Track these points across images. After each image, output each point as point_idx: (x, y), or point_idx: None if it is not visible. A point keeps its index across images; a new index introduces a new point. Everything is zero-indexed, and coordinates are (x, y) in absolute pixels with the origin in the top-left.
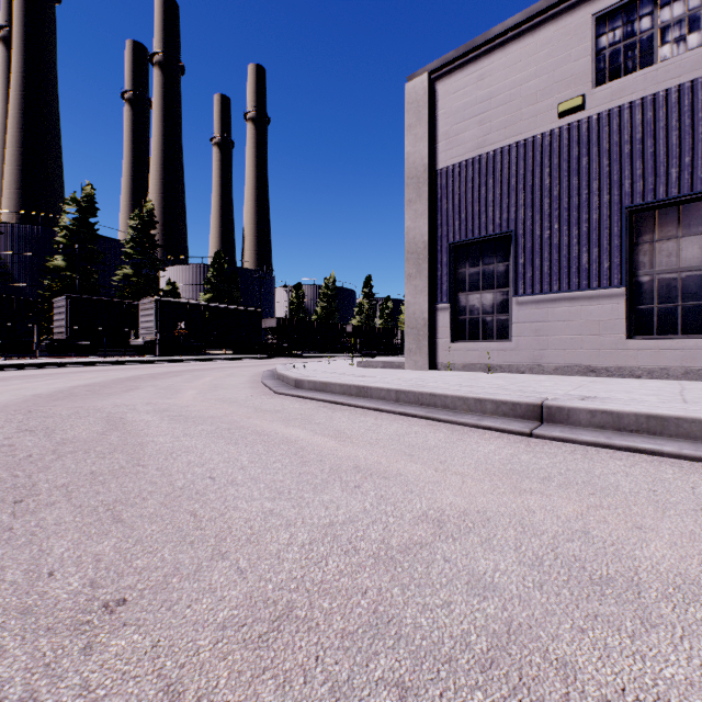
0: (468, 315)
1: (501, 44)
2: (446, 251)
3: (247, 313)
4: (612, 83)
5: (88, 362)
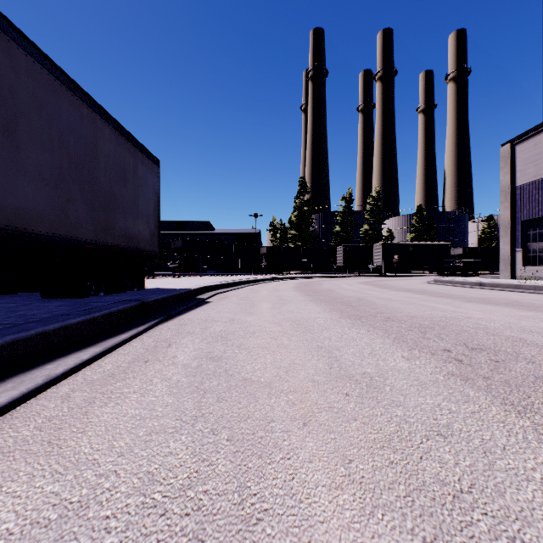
0: (531, 253)
1: None
2: (520, 224)
3: (438, 246)
4: None
5: (357, 276)
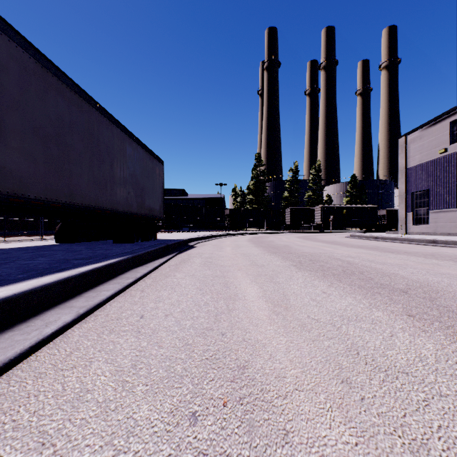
0: (418, 216)
1: (426, 128)
2: (411, 195)
3: (366, 208)
4: (454, 144)
5: (299, 232)
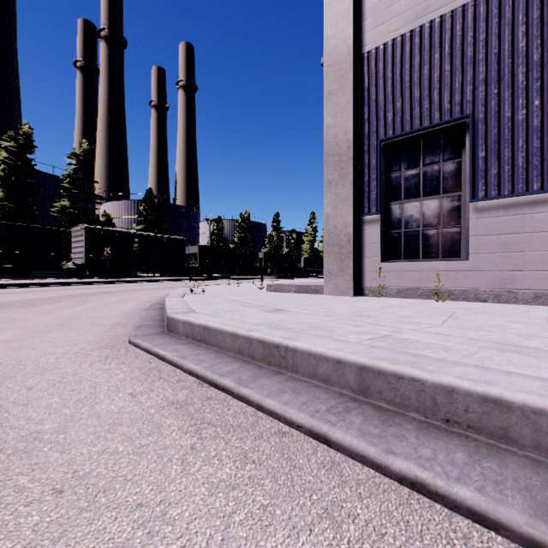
0: (404, 228)
1: None
2: (376, 151)
3: (171, 240)
4: None
5: None
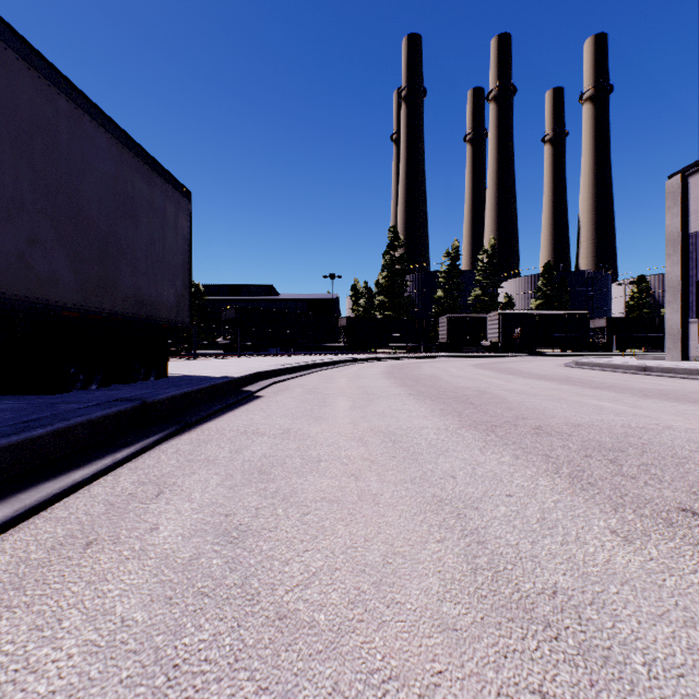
0: None
1: None
2: (695, 285)
3: (573, 316)
4: None
5: (466, 356)
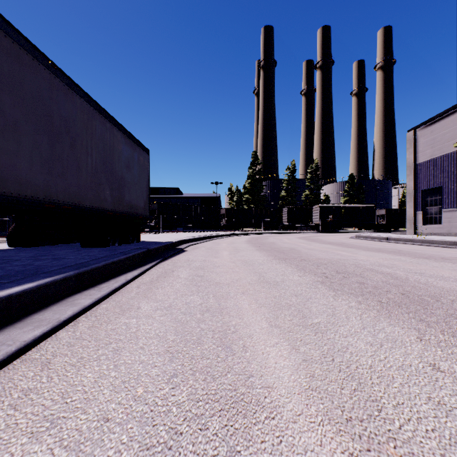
0: (429, 215)
1: (438, 120)
2: (420, 193)
3: (365, 208)
4: None
5: (298, 232)
